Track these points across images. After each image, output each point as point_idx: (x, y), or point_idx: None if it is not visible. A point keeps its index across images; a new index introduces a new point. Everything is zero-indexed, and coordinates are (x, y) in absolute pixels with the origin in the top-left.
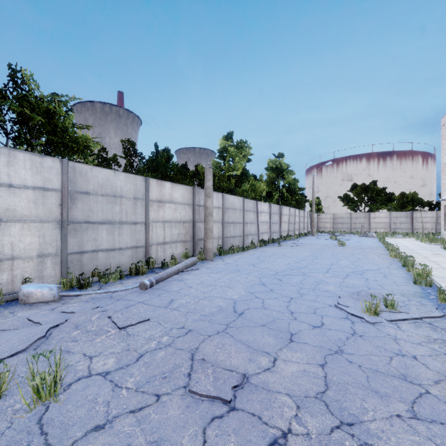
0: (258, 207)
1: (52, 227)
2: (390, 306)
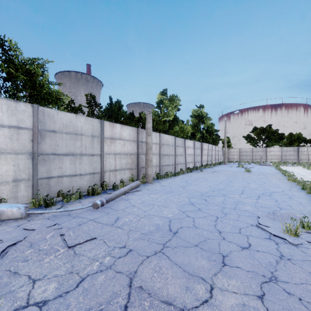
0: (186, 143)
1: (25, 158)
2: (307, 227)
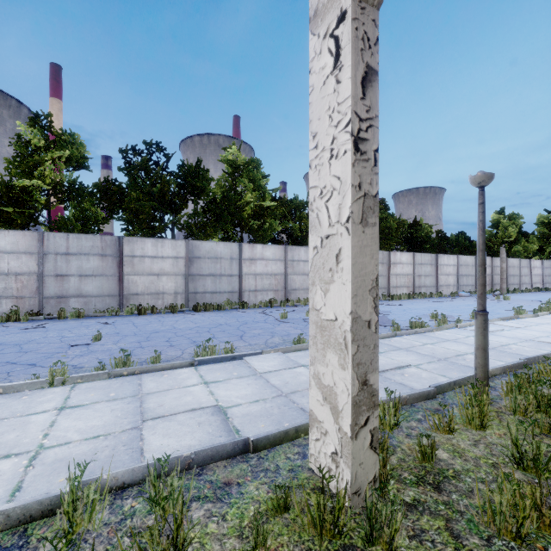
0: (531, 264)
1: (455, 277)
2: None
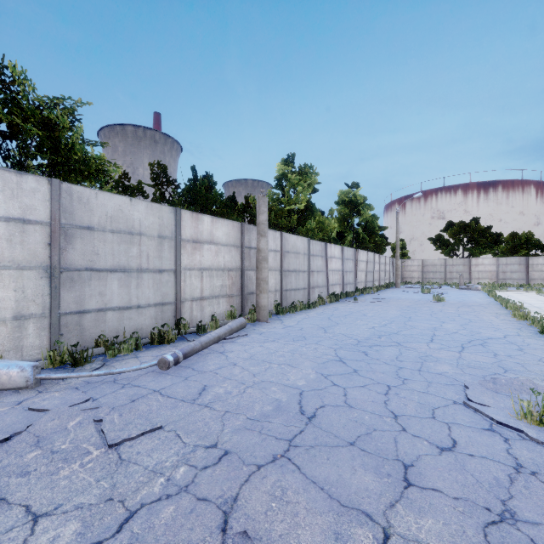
0: (328, 250)
1: (36, 276)
2: None
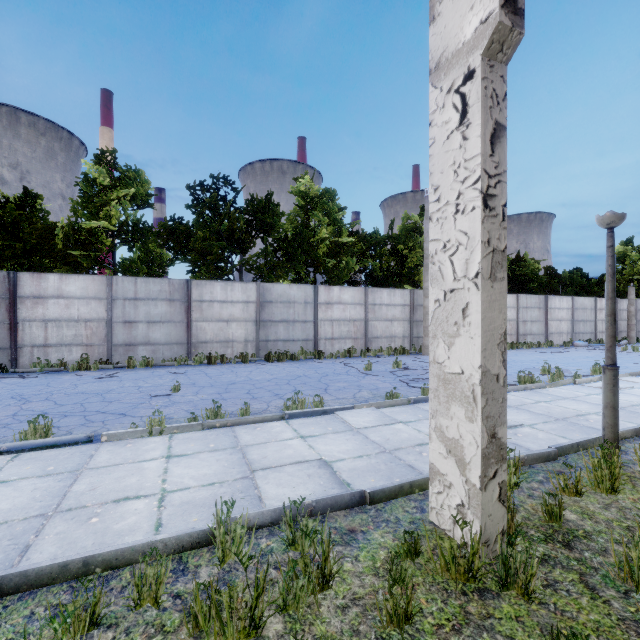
0: None
1: (569, 323)
2: None
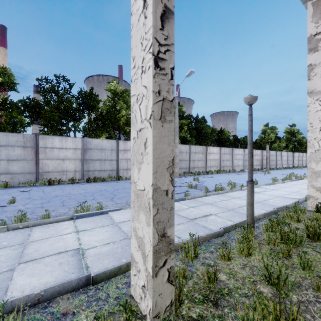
0: (282, 154)
1: (242, 161)
2: None
